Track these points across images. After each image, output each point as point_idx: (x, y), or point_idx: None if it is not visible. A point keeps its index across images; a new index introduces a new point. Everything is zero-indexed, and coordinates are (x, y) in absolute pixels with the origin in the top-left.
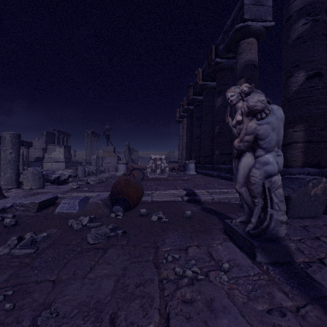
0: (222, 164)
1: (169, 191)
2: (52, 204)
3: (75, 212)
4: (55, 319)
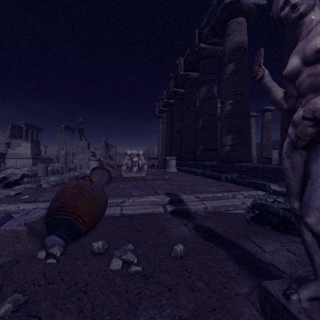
0: (206, 160)
1: (146, 199)
2: None
3: None
4: None
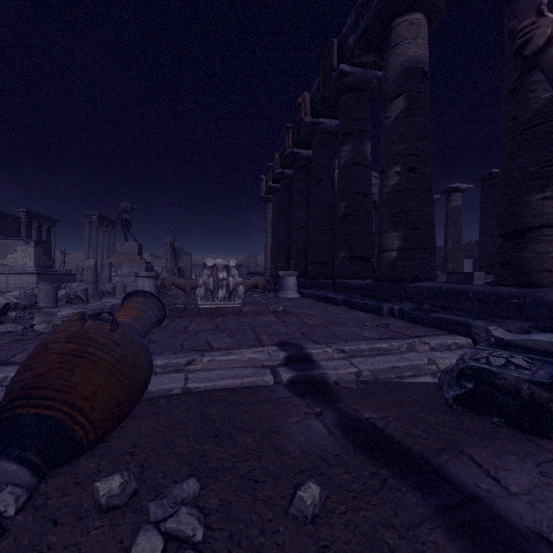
0: (352, 278)
1: (239, 355)
2: None
3: None
4: None
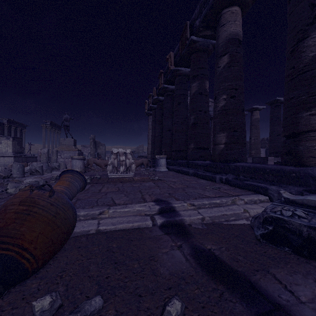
0: (198, 159)
1: (131, 208)
2: None
3: None
4: None
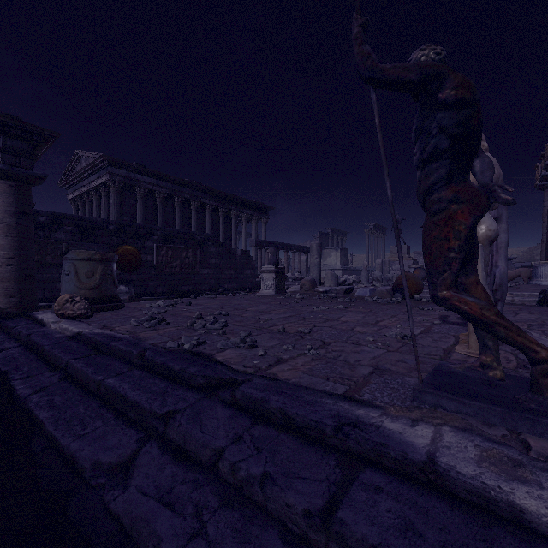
0: None
1: None
2: (351, 292)
3: (367, 296)
4: (369, 308)
